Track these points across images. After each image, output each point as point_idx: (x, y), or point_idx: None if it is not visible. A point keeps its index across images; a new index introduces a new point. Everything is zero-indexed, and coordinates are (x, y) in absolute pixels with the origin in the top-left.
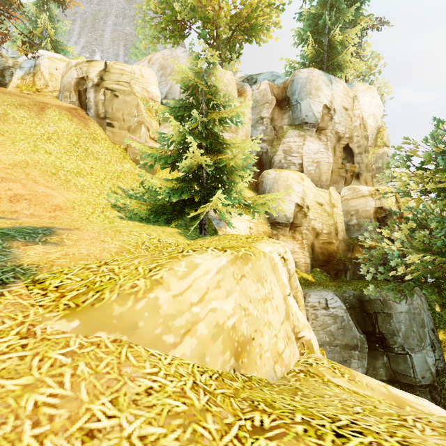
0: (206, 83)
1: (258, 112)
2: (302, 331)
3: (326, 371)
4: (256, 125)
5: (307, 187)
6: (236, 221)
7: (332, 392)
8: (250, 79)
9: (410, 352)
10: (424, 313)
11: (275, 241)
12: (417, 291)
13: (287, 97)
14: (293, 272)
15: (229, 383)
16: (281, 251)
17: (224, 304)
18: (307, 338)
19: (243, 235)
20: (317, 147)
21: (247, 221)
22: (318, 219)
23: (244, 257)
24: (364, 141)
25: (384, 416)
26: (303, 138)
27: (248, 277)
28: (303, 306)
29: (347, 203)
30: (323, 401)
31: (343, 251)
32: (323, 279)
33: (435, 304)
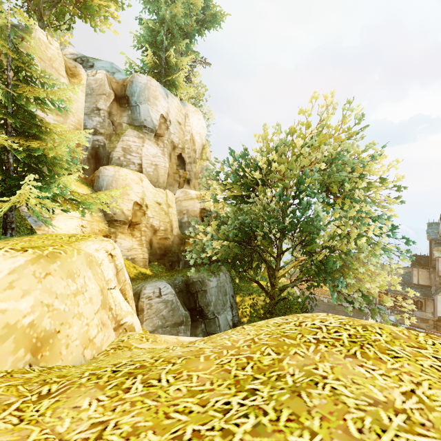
0: (15, 47)
1: (93, 101)
2: (125, 318)
3: (135, 342)
4: (91, 114)
5: (146, 187)
6: (63, 219)
7: (131, 352)
8: (85, 61)
9: (217, 316)
10: (227, 285)
11: (104, 239)
12: (223, 270)
13: (126, 95)
14: (122, 266)
15: (20, 376)
16: (109, 248)
17: (19, 304)
18: (130, 323)
19: (66, 234)
20: (155, 151)
21: (78, 218)
22: (156, 217)
23: (51, 255)
24: (193, 154)
25: (156, 351)
26: (142, 140)
27: (55, 274)
28: (131, 297)
29: (180, 204)
30: (117, 358)
31: (177, 244)
32: (160, 271)
33: (236, 278)
